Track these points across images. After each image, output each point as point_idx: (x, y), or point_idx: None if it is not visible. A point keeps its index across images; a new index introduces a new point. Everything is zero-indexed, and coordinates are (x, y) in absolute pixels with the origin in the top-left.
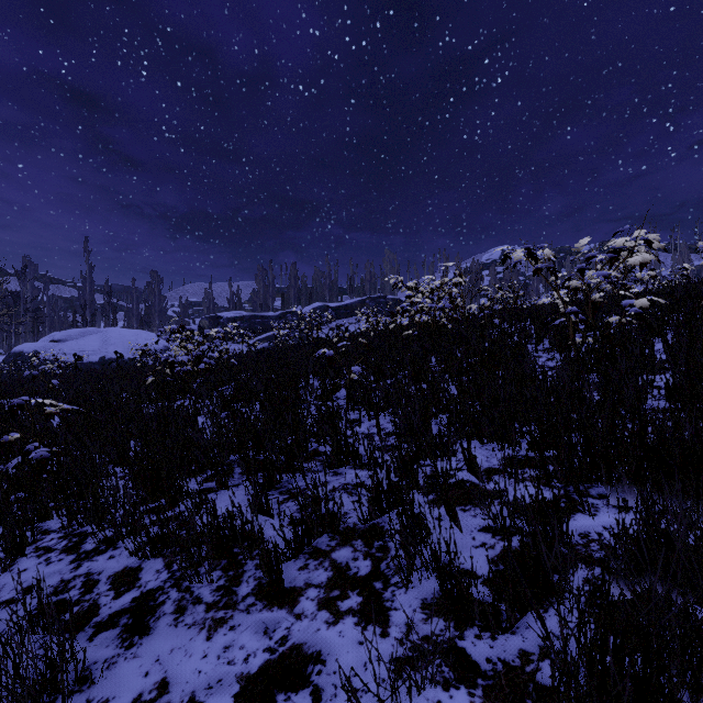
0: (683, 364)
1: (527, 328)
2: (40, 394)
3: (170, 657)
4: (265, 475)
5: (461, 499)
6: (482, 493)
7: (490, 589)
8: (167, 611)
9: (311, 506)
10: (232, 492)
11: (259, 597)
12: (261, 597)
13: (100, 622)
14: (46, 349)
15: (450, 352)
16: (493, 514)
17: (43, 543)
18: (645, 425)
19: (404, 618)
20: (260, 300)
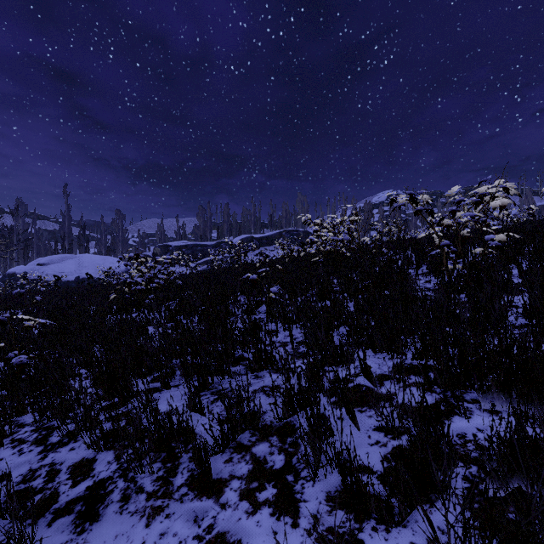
0: (538, 289)
1: (409, 256)
2: (26, 308)
3: (114, 543)
4: (199, 378)
5: (359, 401)
6: (376, 396)
7: (385, 489)
8: (114, 499)
9: (236, 407)
10: (170, 398)
11: (191, 487)
12: (193, 487)
13: (58, 508)
14: (33, 271)
15: (349, 275)
16: (385, 417)
17: (18, 435)
18: (511, 343)
19: (312, 510)
20: (201, 232)
